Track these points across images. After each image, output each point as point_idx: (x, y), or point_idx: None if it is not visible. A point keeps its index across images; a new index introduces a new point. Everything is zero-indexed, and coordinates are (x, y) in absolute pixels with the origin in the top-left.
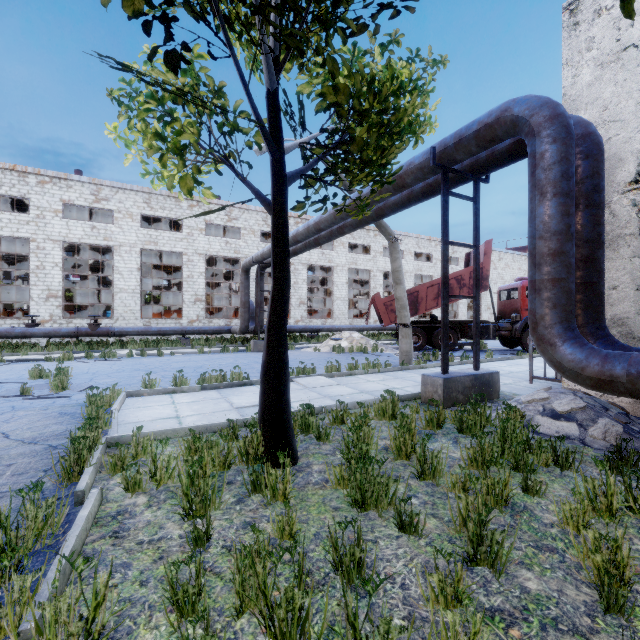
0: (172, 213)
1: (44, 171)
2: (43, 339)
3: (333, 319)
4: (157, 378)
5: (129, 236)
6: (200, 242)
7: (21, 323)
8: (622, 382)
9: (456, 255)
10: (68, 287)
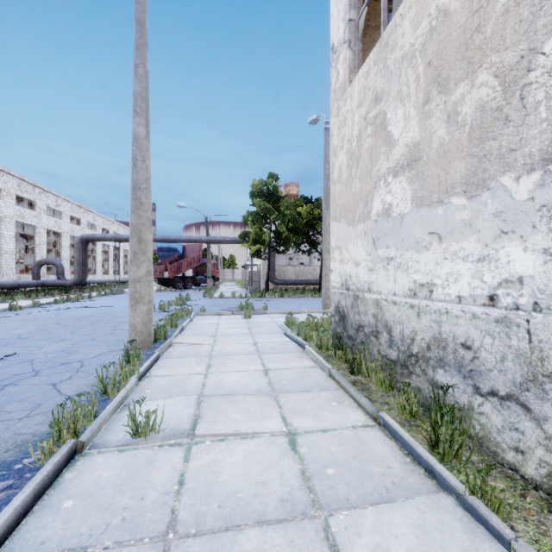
0: None
1: None
2: None
3: None
4: None
5: None
6: None
7: None
8: (282, 283)
9: (119, 232)
10: None
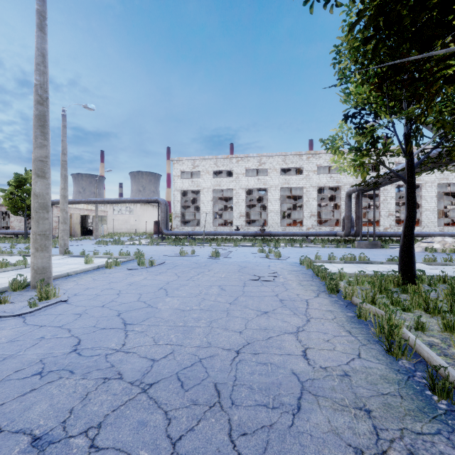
0: (297, 164)
1: (239, 155)
2: (238, 237)
3: (421, 227)
4: (313, 257)
5: (275, 181)
6: (313, 179)
7: (230, 229)
8: None
9: None
10: (248, 211)
